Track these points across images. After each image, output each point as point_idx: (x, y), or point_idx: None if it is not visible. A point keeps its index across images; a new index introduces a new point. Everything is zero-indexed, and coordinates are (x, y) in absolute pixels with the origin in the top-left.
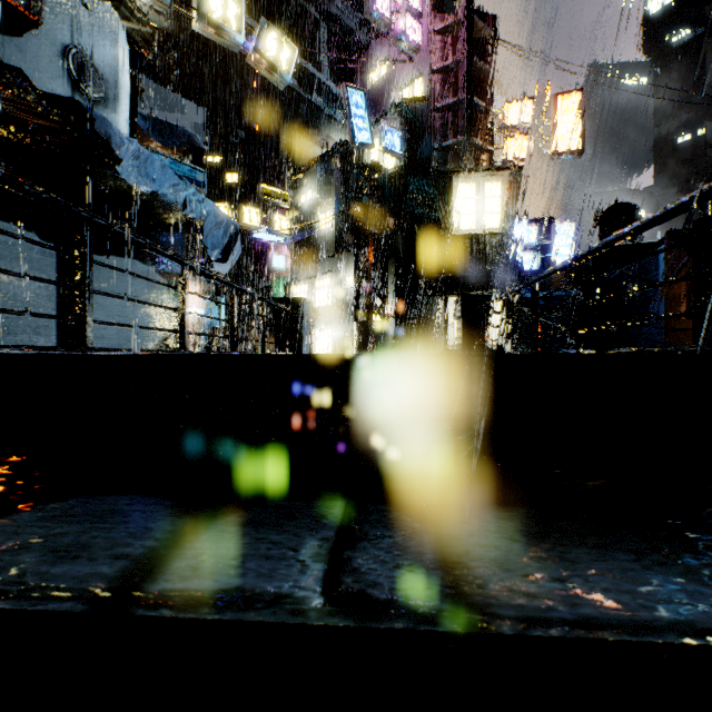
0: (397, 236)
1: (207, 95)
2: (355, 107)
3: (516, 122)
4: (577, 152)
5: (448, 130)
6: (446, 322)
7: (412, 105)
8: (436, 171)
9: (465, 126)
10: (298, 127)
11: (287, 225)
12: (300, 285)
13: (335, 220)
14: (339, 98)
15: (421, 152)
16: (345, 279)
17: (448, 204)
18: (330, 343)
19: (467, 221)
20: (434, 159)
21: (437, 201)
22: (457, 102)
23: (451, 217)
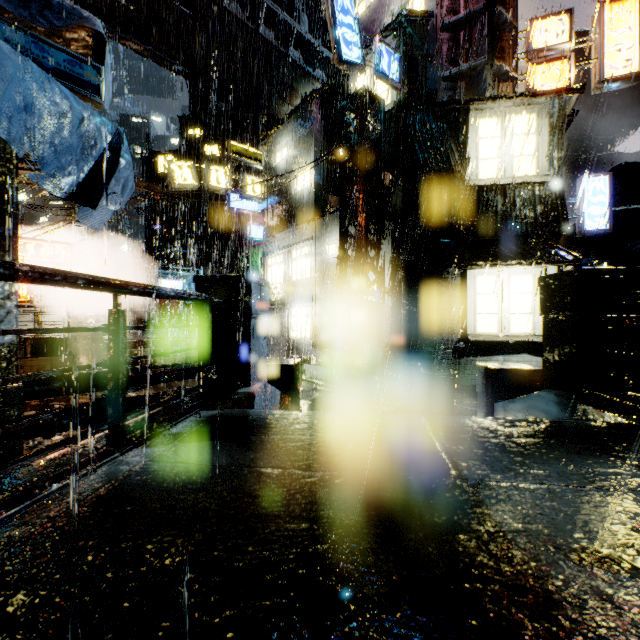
0: (394, 190)
1: (178, 52)
2: (341, 11)
3: (546, 44)
4: (634, 76)
5: (459, 55)
6: (464, 302)
7: (413, 21)
8: (449, 101)
9: (485, 43)
10: (276, 88)
11: (261, 187)
12: (275, 255)
13: (314, 178)
14: (319, 54)
15: (423, 84)
16: (326, 248)
17: (463, 145)
18: (309, 323)
19: (489, 168)
20: (441, 91)
21: (449, 143)
22: (474, 14)
23: (467, 163)
